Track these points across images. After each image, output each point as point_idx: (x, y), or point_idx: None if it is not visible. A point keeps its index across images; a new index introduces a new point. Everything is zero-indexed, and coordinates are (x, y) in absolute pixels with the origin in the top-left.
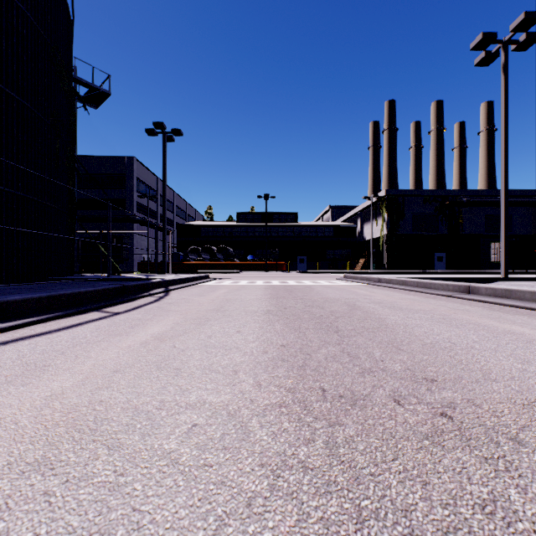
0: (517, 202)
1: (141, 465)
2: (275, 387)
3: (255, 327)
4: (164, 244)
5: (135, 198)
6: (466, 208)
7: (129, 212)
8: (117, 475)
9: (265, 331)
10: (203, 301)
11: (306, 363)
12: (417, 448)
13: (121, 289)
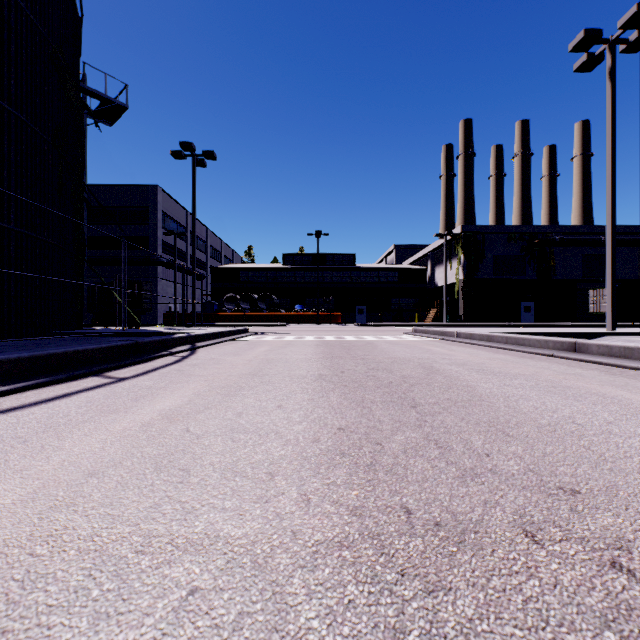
0: (620, 240)
1: None
2: (331, 505)
3: (303, 399)
4: (194, 290)
5: (159, 236)
6: (558, 247)
7: (149, 251)
8: None
9: (317, 405)
10: (237, 363)
11: (377, 458)
12: None
13: (134, 346)
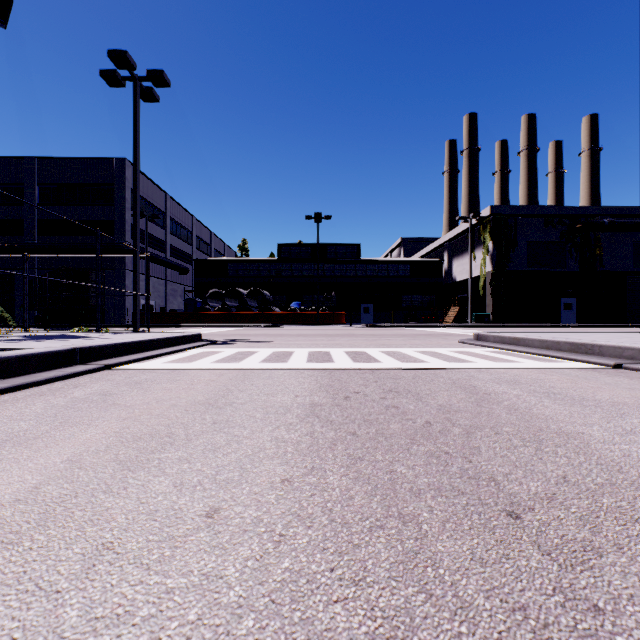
0: None
1: None
2: None
3: None
4: (135, 276)
5: (128, 219)
6: (606, 233)
7: None
8: None
9: None
10: None
11: None
12: None
13: None
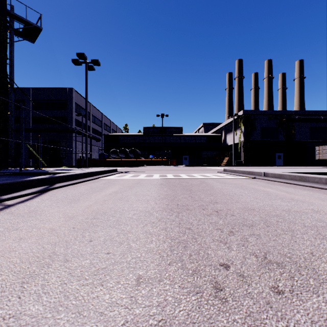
0: None
1: None
2: None
3: None
4: (86, 145)
5: (73, 116)
6: (297, 123)
7: (46, 116)
8: None
9: None
10: (42, 227)
11: None
12: None
13: None
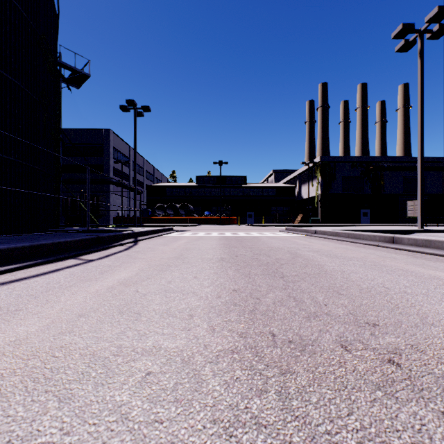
0: (429, 167)
1: (89, 421)
2: (227, 332)
3: (210, 272)
4: (135, 201)
5: (111, 164)
6: (386, 172)
7: (105, 174)
8: (63, 434)
9: (219, 276)
10: (166, 250)
11: (256, 307)
12: (371, 400)
13: (96, 239)
